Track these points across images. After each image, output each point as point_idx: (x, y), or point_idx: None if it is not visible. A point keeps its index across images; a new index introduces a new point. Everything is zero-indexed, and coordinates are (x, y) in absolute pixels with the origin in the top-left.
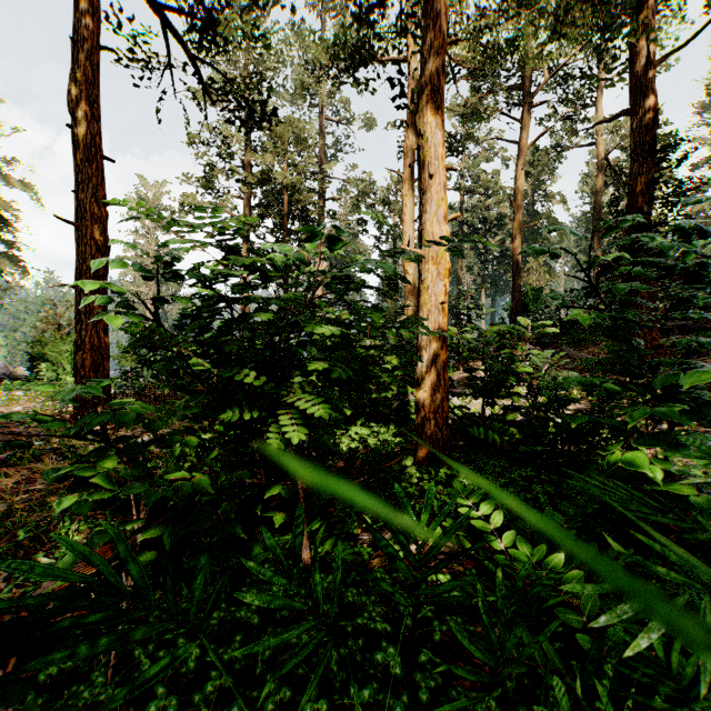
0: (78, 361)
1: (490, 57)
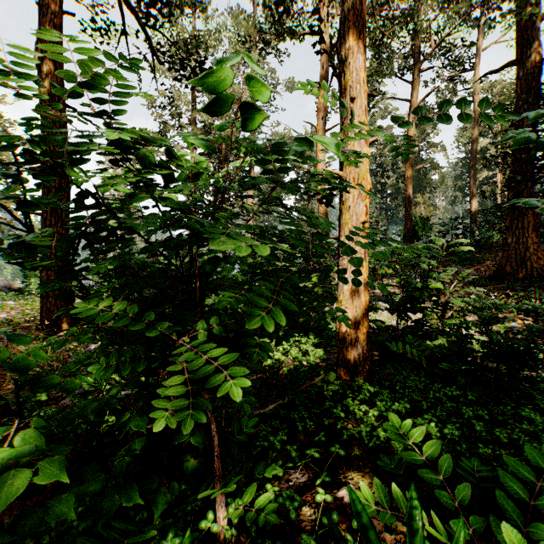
0: (43, 277)
1: (389, 27)
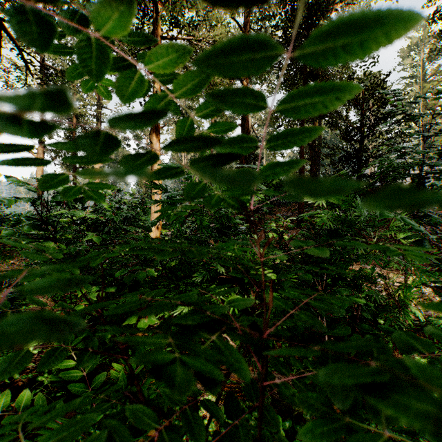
0: None
1: None
